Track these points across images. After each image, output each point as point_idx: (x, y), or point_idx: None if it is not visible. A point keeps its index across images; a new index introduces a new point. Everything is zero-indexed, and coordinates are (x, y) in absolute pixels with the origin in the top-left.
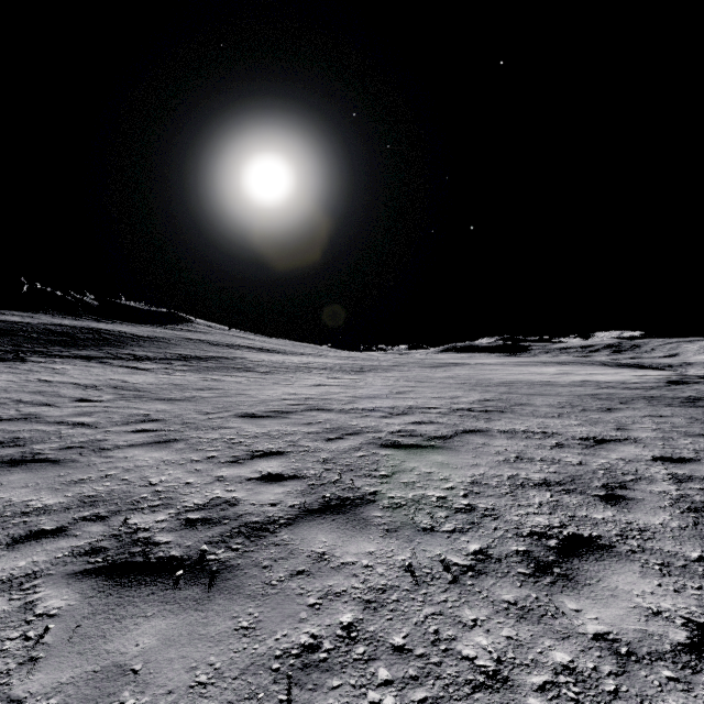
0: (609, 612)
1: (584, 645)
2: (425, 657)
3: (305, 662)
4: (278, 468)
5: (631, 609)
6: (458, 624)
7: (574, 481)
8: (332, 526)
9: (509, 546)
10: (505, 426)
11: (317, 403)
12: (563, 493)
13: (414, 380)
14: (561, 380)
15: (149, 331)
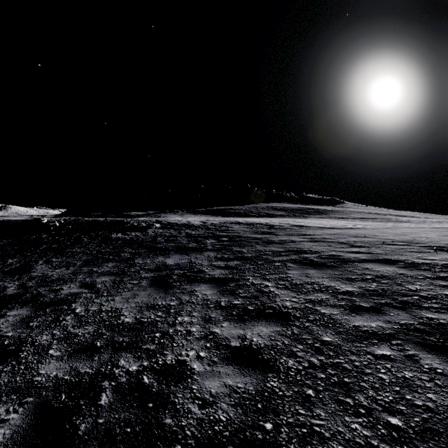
0: None
1: None
2: None
3: None
4: None
5: None
6: None
7: None
8: None
9: None
10: None
11: None
12: None
13: None
14: None
15: (329, 208)
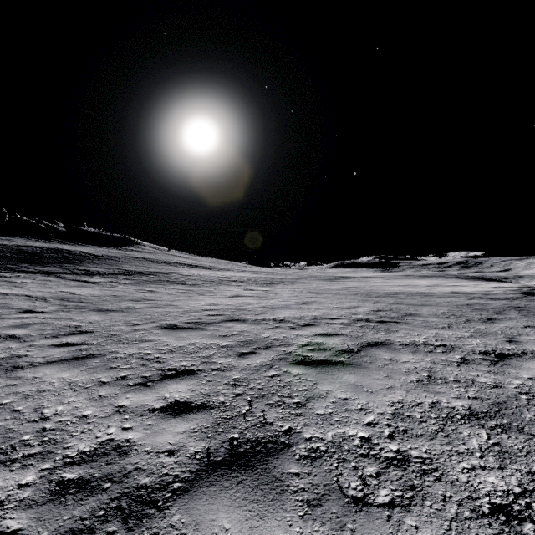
0: None
1: None
2: None
3: None
4: (187, 392)
5: None
6: None
7: (502, 411)
8: (238, 494)
9: None
10: (405, 338)
11: (233, 313)
12: (500, 431)
13: (315, 291)
14: (435, 291)
15: (103, 251)
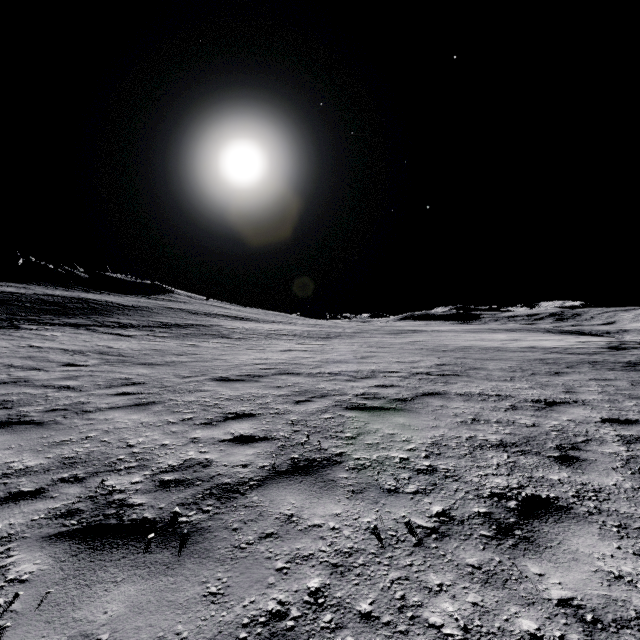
0: (572, 576)
1: (550, 611)
2: (392, 625)
3: (272, 631)
4: (250, 429)
5: (594, 573)
6: (423, 589)
7: (529, 442)
8: (300, 487)
9: (471, 507)
10: (461, 389)
11: (287, 367)
12: (519, 454)
13: (376, 345)
14: (511, 345)
15: (133, 301)
